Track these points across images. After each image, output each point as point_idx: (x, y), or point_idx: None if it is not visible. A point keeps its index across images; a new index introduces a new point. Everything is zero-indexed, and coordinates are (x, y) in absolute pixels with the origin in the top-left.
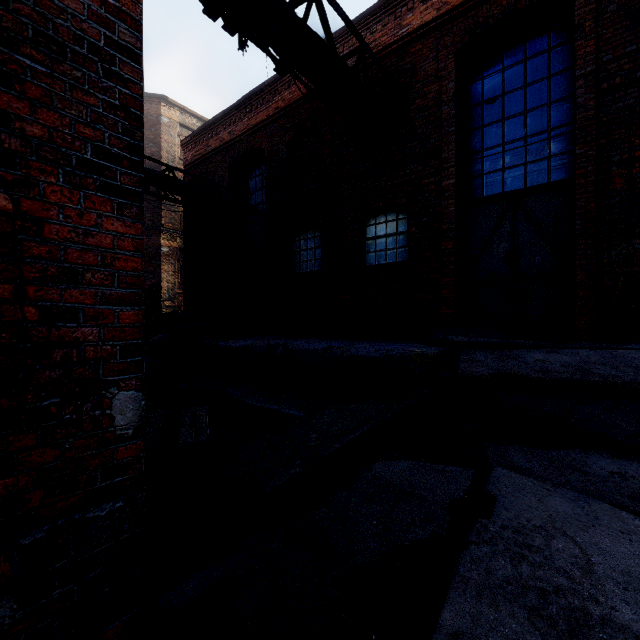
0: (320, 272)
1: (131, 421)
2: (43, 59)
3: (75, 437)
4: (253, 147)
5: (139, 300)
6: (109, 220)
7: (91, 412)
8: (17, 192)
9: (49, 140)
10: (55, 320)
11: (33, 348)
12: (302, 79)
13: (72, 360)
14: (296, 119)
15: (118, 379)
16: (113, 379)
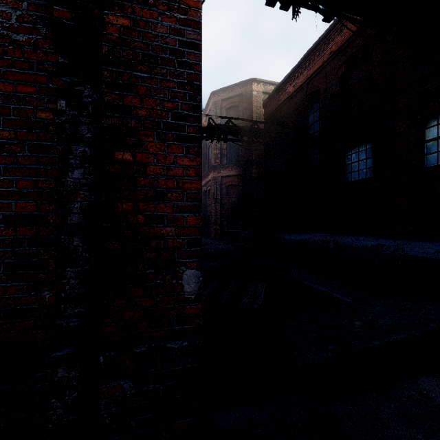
0: (371, 179)
1: (193, 290)
2: (146, 69)
3: (162, 294)
4: (311, 90)
5: (199, 209)
6: (181, 158)
7: (170, 280)
8: (134, 150)
9: (149, 116)
10: (152, 223)
11: (141, 239)
12: (349, 16)
13: (161, 247)
14: (347, 55)
15: (186, 261)
16: (183, 261)
